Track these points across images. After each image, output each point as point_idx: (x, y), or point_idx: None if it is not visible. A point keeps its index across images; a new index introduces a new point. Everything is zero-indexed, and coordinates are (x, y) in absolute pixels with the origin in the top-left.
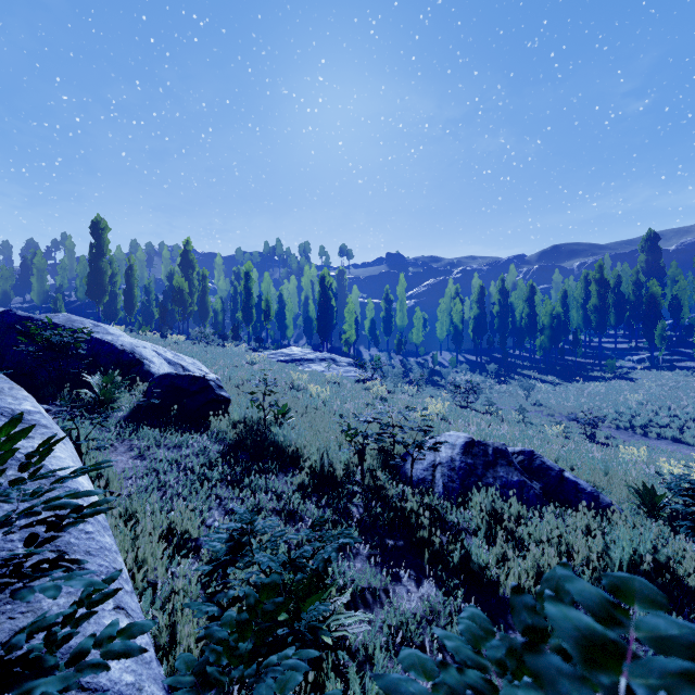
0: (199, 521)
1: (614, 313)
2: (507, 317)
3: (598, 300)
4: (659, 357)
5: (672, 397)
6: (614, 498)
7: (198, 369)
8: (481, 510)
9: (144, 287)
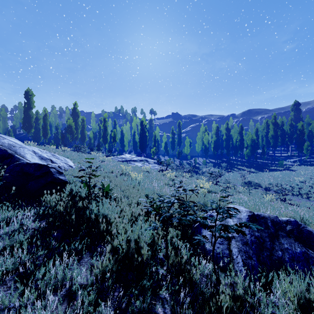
0: None
1: (280, 139)
2: (229, 141)
3: (274, 132)
4: (304, 160)
5: None
6: None
7: (64, 163)
8: (299, 304)
9: (55, 126)
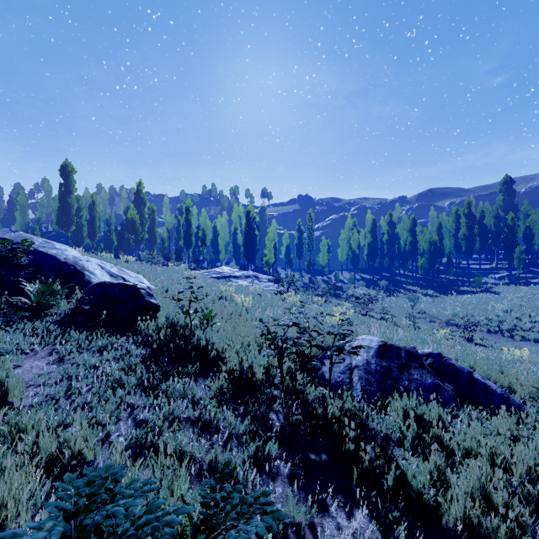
0: (95, 441)
1: (479, 240)
2: (394, 244)
3: (467, 230)
4: (516, 275)
5: (531, 307)
6: (518, 398)
7: (138, 282)
8: (404, 417)
9: (106, 220)
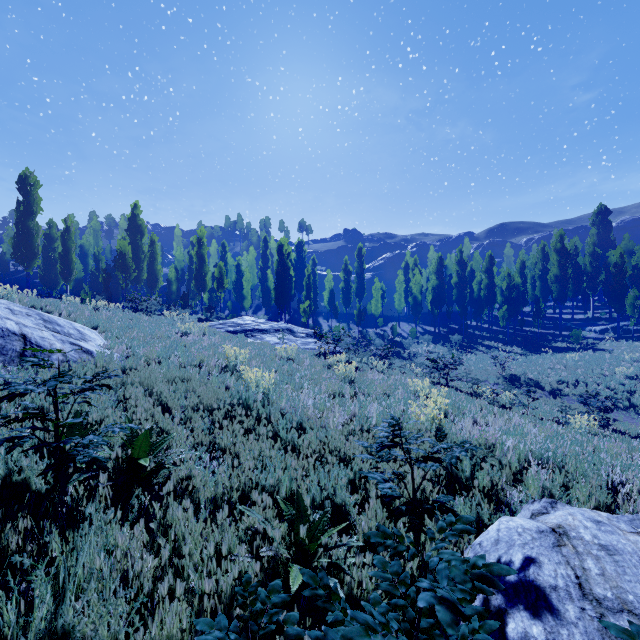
0: None
1: (571, 284)
2: (465, 288)
3: (559, 270)
4: (624, 328)
5: None
6: None
7: (68, 343)
8: None
9: (94, 255)
